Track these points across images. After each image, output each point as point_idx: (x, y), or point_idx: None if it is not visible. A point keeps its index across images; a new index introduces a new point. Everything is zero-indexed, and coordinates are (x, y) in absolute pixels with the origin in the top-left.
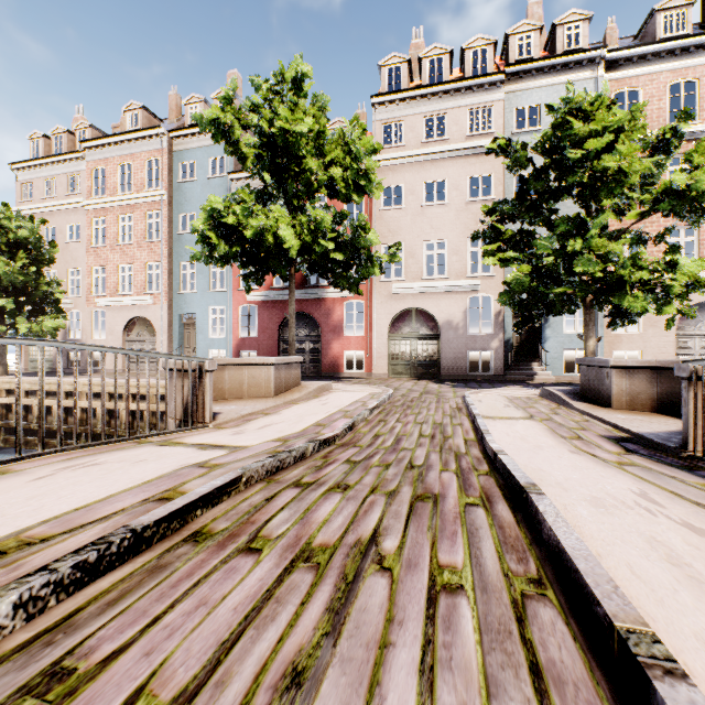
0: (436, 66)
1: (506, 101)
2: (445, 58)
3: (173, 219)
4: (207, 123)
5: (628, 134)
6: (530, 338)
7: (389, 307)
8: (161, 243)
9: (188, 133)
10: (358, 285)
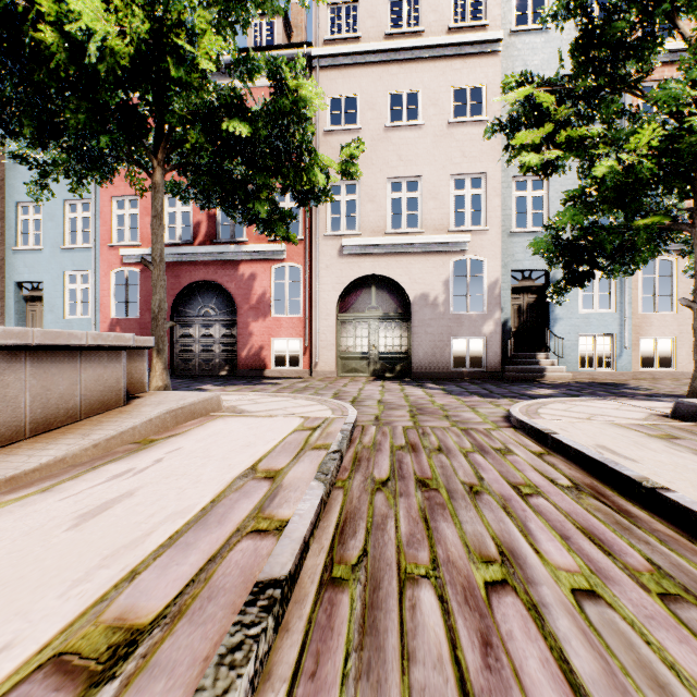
0: None
1: None
2: None
3: None
4: None
5: None
6: (532, 320)
7: (338, 274)
8: None
9: None
10: (288, 224)
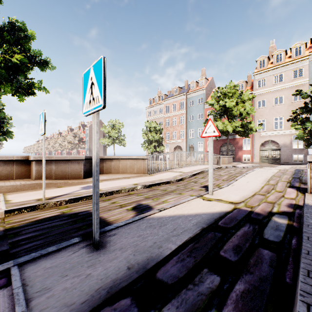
0: (279, 56)
1: (310, 64)
2: (283, 53)
3: (187, 117)
4: (208, 102)
5: None
6: None
7: (259, 140)
8: (184, 125)
9: (191, 93)
10: (248, 135)
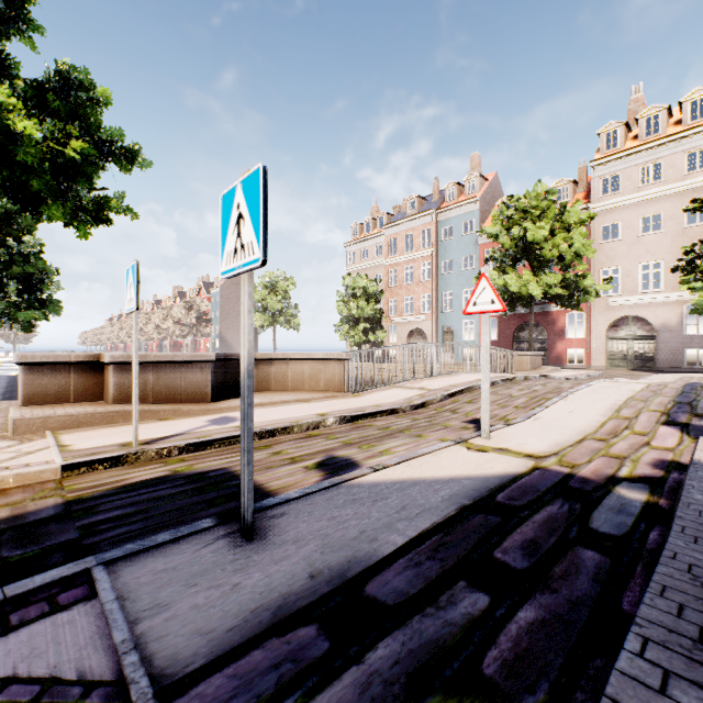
0: (653, 122)
1: None
2: (662, 114)
3: (437, 265)
4: (485, 231)
5: None
6: None
7: (606, 316)
8: (431, 282)
9: (448, 209)
10: (578, 305)
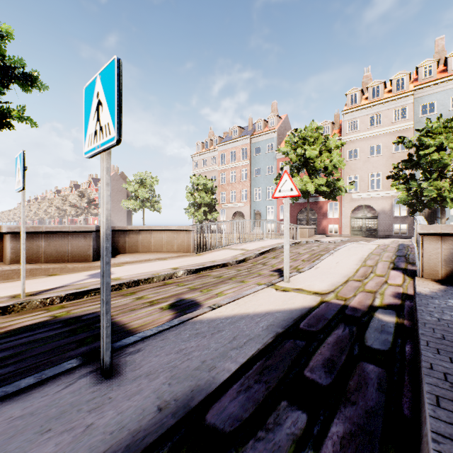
0: (376, 90)
1: (415, 102)
2: (381, 85)
3: (251, 171)
4: (281, 150)
5: (448, 142)
6: (430, 218)
7: (350, 205)
8: (247, 182)
9: (258, 136)
10: (335, 197)
